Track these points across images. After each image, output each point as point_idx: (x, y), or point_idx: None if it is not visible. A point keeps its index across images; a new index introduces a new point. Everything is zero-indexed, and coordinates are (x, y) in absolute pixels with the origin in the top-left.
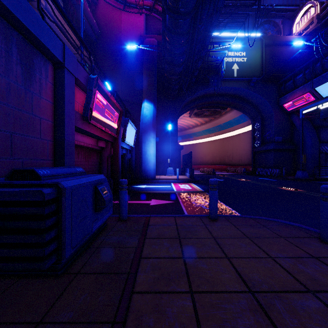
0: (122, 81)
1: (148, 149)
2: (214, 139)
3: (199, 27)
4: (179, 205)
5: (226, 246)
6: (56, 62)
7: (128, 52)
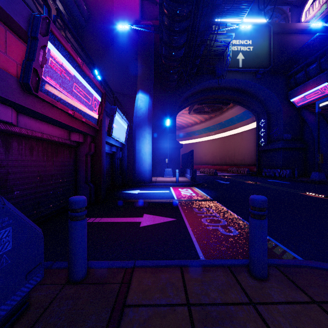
0: (114, 70)
1: (143, 147)
2: (215, 138)
3: None
4: (183, 227)
5: None
6: None
7: (121, 38)
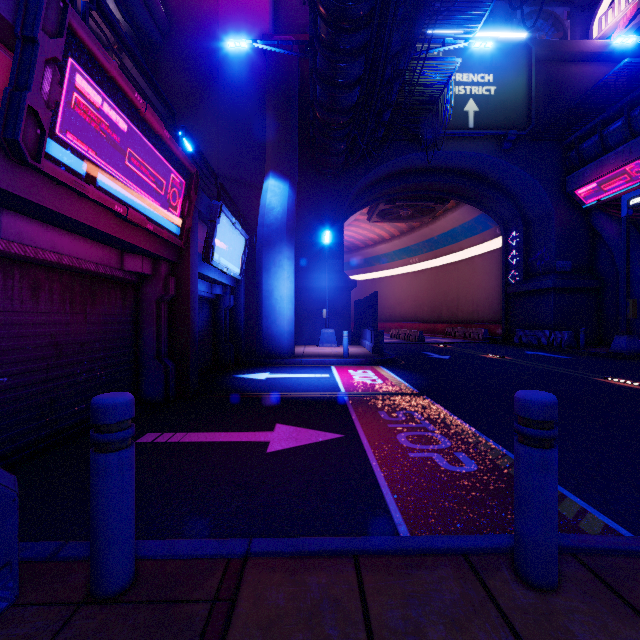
0: (220, 134)
1: (277, 285)
2: (419, 269)
3: None
4: (359, 454)
5: None
6: None
7: (235, 69)
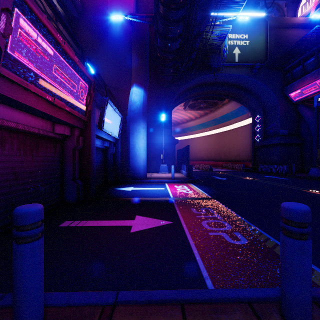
0: (109, 64)
1: (137, 142)
2: (210, 134)
3: None
4: (181, 233)
5: None
6: None
7: (116, 31)
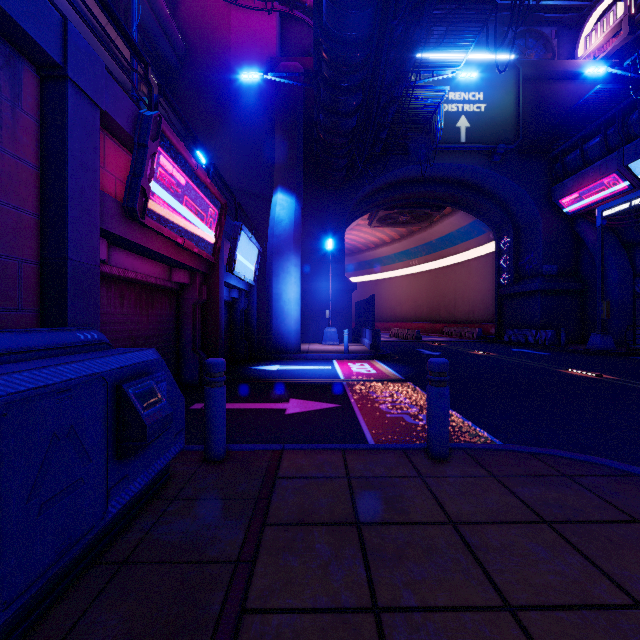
0: (232, 150)
1: (285, 289)
2: (419, 271)
3: (394, 25)
4: (351, 415)
5: (493, 555)
6: (43, 63)
7: (245, 90)
